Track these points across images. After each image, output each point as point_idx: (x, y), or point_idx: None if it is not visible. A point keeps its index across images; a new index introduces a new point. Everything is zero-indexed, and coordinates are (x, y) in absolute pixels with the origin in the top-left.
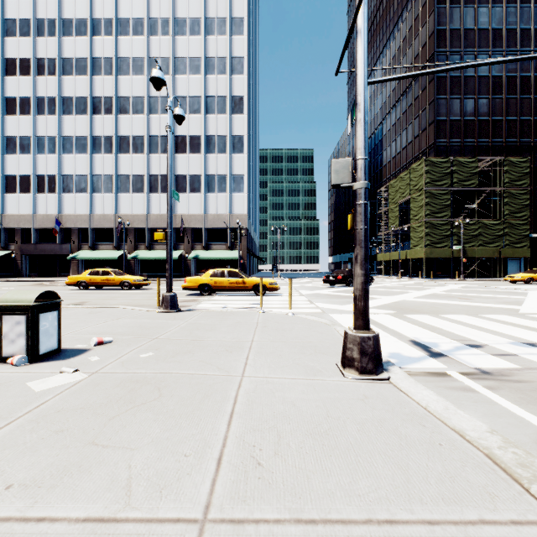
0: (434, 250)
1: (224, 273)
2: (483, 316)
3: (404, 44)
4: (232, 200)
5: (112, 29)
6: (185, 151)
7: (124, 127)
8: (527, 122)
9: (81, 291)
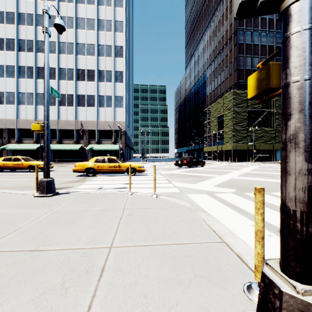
0: (237, 145)
1: (105, 160)
2: None
3: (219, 24)
4: (116, 112)
5: None
6: (84, 79)
7: (41, 61)
8: None
9: None
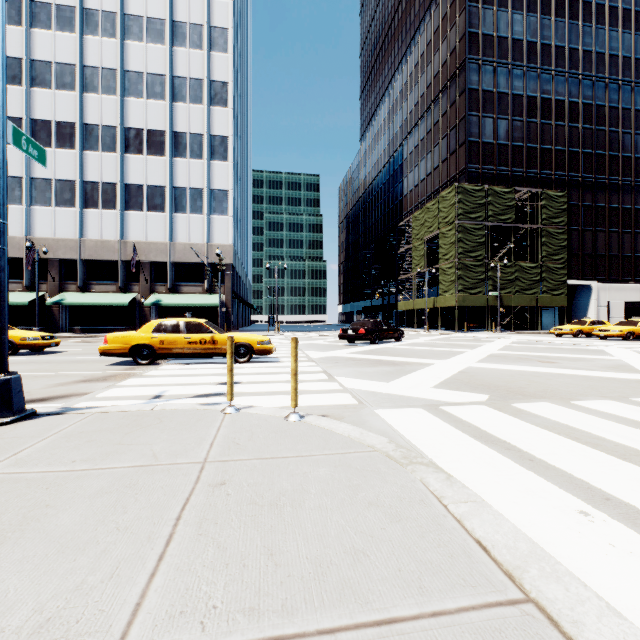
0: (467, 297)
1: (179, 326)
2: None
3: (428, 49)
4: (212, 225)
5: None
6: (140, 151)
7: (42, 107)
8: (561, 152)
9: None
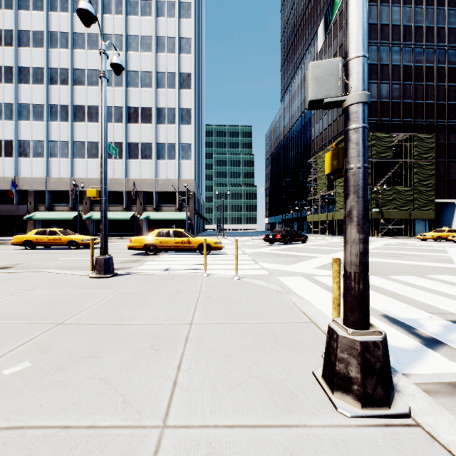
0: None
1: (169, 233)
2: (432, 277)
3: (329, 36)
4: (181, 167)
5: (68, 6)
6: (137, 121)
7: (79, 97)
8: (431, 105)
9: (26, 251)
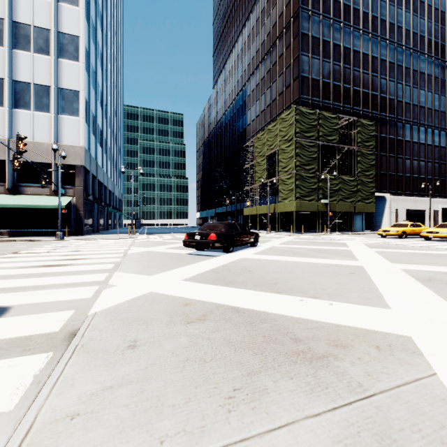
0: (303, 203)
1: None
2: None
3: (268, 5)
4: (60, 125)
5: None
6: None
7: None
8: (367, 94)
9: None
